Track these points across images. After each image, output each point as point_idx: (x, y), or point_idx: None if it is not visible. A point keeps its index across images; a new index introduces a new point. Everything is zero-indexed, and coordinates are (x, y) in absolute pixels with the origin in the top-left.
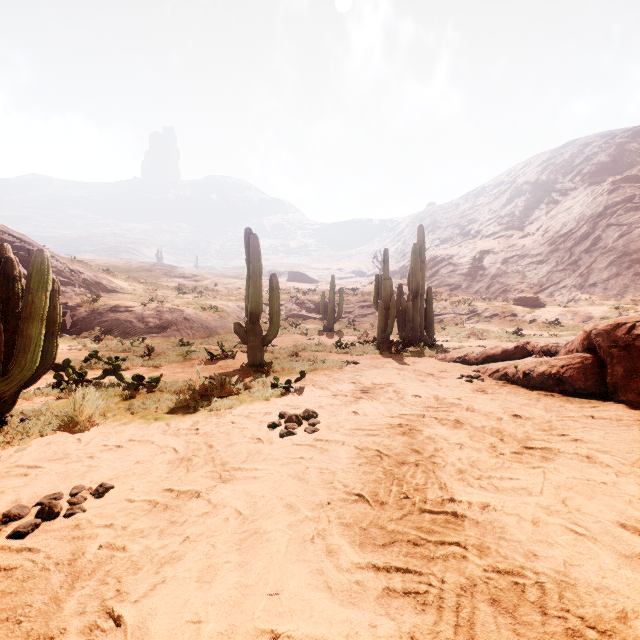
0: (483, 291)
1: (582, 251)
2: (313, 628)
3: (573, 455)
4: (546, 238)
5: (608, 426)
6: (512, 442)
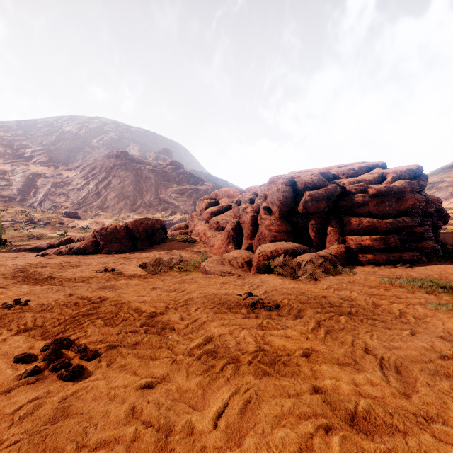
0: (37, 205)
1: (103, 187)
2: (29, 289)
3: (86, 265)
4: (83, 174)
5: (97, 259)
6: (67, 266)
